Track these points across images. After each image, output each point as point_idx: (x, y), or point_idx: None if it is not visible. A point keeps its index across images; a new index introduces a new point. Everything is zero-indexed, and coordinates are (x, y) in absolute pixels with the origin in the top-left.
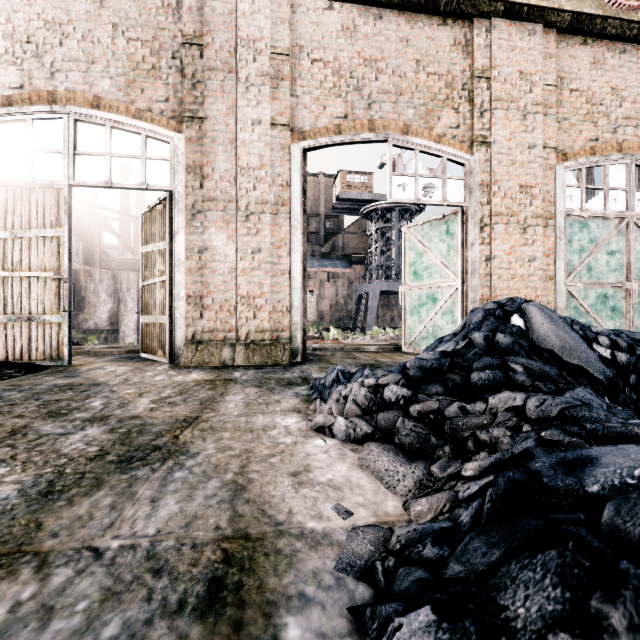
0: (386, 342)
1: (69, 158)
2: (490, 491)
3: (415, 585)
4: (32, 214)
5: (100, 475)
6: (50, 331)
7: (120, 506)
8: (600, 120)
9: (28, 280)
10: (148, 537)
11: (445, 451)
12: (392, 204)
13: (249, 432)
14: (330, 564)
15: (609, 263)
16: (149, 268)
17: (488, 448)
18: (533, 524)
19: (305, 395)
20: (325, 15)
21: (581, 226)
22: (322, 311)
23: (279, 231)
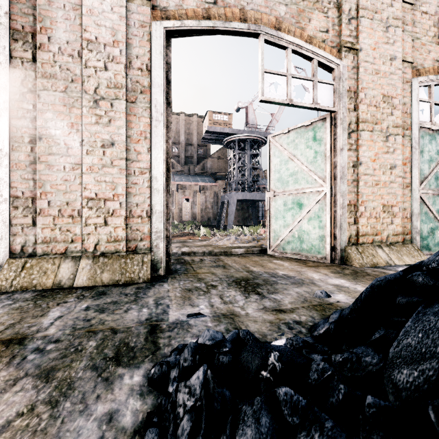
0: (250, 243)
1: None
2: None
3: None
4: None
5: None
6: None
7: None
8: None
9: None
10: None
11: None
12: (245, 137)
13: None
14: None
15: None
16: None
17: None
18: None
19: None
20: None
21: (430, 138)
22: (195, 213)
23: (137, 123)
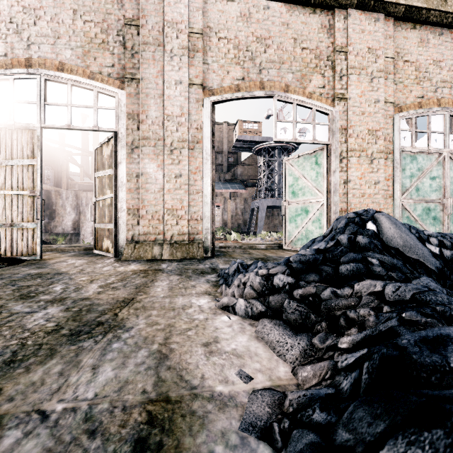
0: (272, 242)
1: (41, 107)
2: (367, 364)
3: (309, 448)
4: (13, 148)
5: (54, 346)
6: (27, 234)
7: (67, 373)
8: (425, 83)
9: (10, 197)
10: (87, 400)
11: (322, 326)
12: (275, 144)
13: (172, 310)
14: (235, 424)
15: (431, 185)
16: (100, 188)
17: (357, 325)
18: (414, 400)
19: (214, 281)
20: (228, 5)
21: (411, 159)
22: (226, 220)
23: (195, 161)
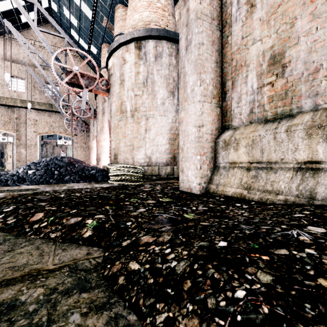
0: None
1: None
2: None
3: None
4: None
5: None
6: None
7: None
8: None
9: None
10: None
11: None
12: None
13: None
14: None
15: None
16: (7, 154)
17: None
18: None
19: None
20: (44, 114)
21: None
22: None
23: (35, 149)
